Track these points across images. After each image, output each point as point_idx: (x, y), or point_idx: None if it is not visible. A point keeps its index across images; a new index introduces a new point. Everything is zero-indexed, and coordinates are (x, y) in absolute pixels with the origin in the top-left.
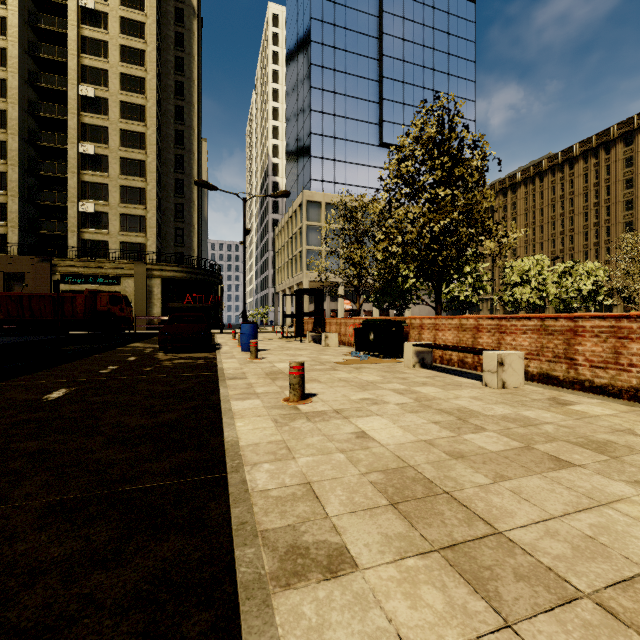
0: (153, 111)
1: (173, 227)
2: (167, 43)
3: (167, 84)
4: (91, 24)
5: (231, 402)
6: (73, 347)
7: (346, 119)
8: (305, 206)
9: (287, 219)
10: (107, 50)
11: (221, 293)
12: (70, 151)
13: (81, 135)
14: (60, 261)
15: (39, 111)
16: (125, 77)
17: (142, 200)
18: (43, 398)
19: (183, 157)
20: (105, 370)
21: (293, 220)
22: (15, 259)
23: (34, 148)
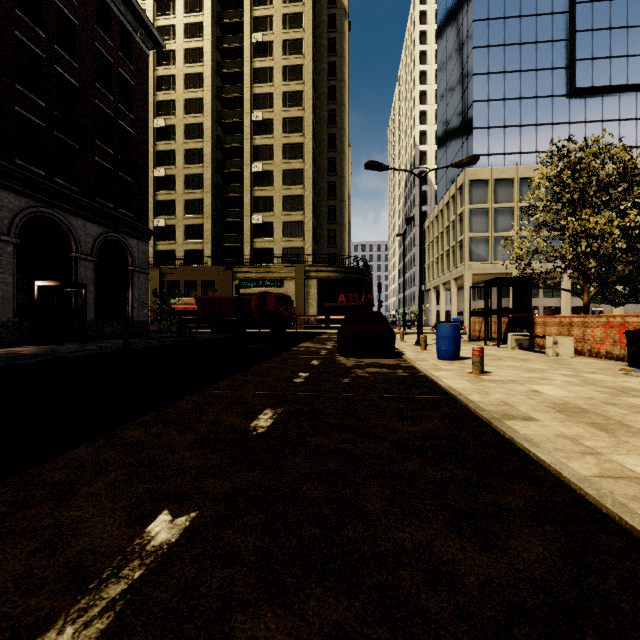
0: (310, 120)
1: (326, 229)
2: (321, 52)
3: (321, 92)
4: (260, 56)
5: None
6: (253, 345)
7: (520, 73)
8: (467, 187)
9: (441, 207)
10: (272, 75)
11: (379, 290)
12: (245, 172)
13: (253, 156)
14: (238, 268)
15: (224, 143)
16: (286, 95)
17: (300, 206)
18: (250, 427)
19: (335, 159)
20: (298, 378)
21: (450, 206)
22: (208, 269)
23: (220, 176)
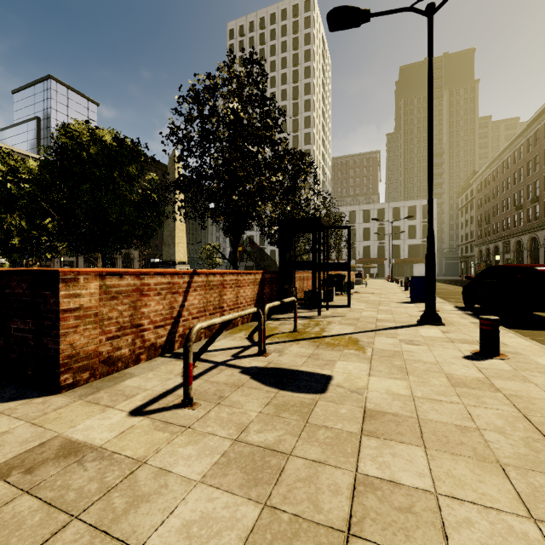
0: None
1: None
2: None
3: None
4: None
5: None
6: None
7: None
8: None
9: None
10: None
11: None
12: None
13: None
14: None
15: None
16: None
17: None
18: None
19: None
20: None
21: None
22: None
23: None
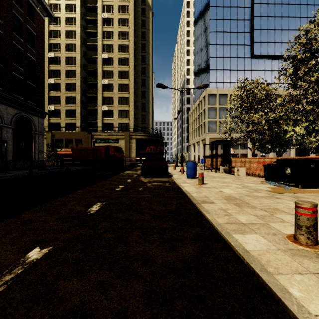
0: (132, 59)
1: (140, 114)
2: (138, 26)
3: (138, 46)
4: (107, 25)
5: (233, 236)
6: (100, 172)
7: (230, 45)
8: (207, 97)
9: (196, 106)
10: (113, 35)
11: (165, 145)
12: (98, 84)
13: (103, 76)
14: (95, 133)
15: (87, 68)
16: (120, 46)
17: (127, 102)
18: (87, 211)
19: (145, 80)
20: (118, 188)
21: (199, 106)
22: (79, 133)
23: (85, 85)
